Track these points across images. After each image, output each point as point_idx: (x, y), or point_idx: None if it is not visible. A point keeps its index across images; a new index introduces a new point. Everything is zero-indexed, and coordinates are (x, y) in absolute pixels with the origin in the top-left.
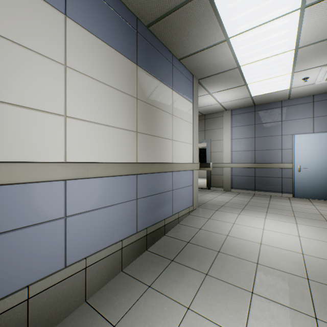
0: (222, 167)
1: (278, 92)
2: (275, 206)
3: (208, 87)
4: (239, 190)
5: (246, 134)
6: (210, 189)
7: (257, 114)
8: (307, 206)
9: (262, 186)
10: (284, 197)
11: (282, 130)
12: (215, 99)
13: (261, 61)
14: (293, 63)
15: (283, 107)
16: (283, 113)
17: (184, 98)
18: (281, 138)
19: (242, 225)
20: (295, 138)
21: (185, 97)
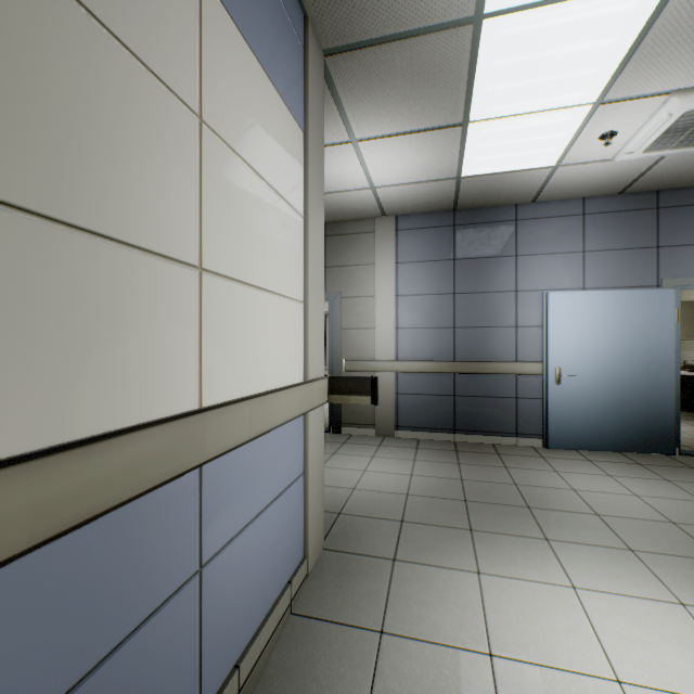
0: (373, 372)
1: (525, 173)
2: (538, 494)
3: (352, 108)
4: (417, 432)
5: (432, 284)
6: (341, 432)
7: (461, 234)
8: (605, 484)
9: (473, 421)
10: (528, 450)
11: (517, 279)
12: (365, 169)
13: (558, 7)
14: (624, 54)
15: (521, 220)
16: (520, 235)
17: (271, 84)
18: (515, 299)
19: (531, 665)
20: (550, 301)
21: (273, 82)
